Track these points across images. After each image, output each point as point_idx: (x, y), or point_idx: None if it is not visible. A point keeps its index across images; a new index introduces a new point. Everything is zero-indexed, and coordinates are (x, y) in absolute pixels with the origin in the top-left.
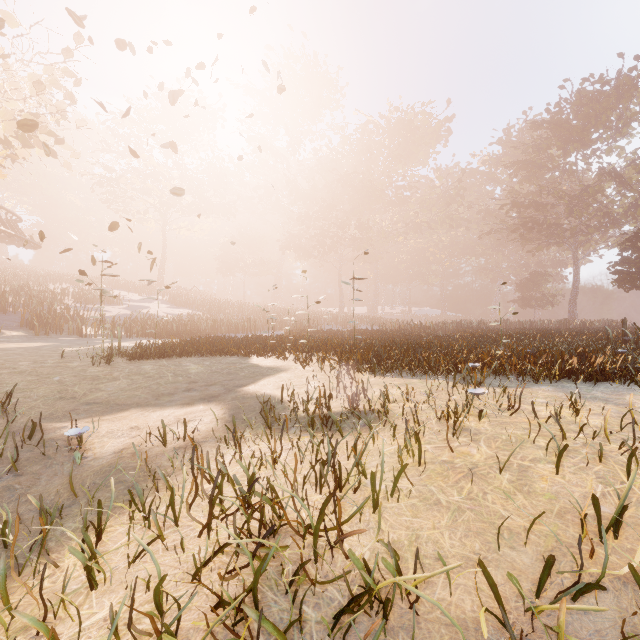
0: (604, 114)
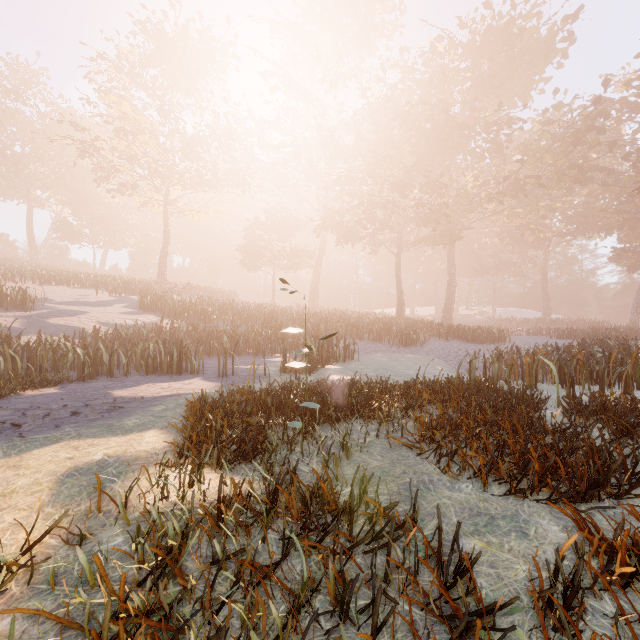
0: None
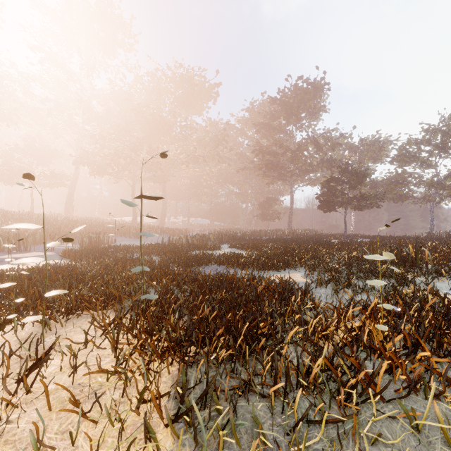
0: (308, 102)
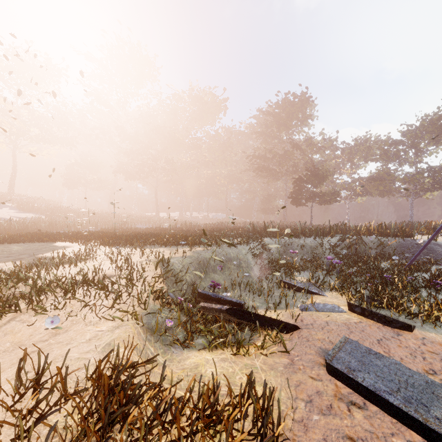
0: (295, 113)
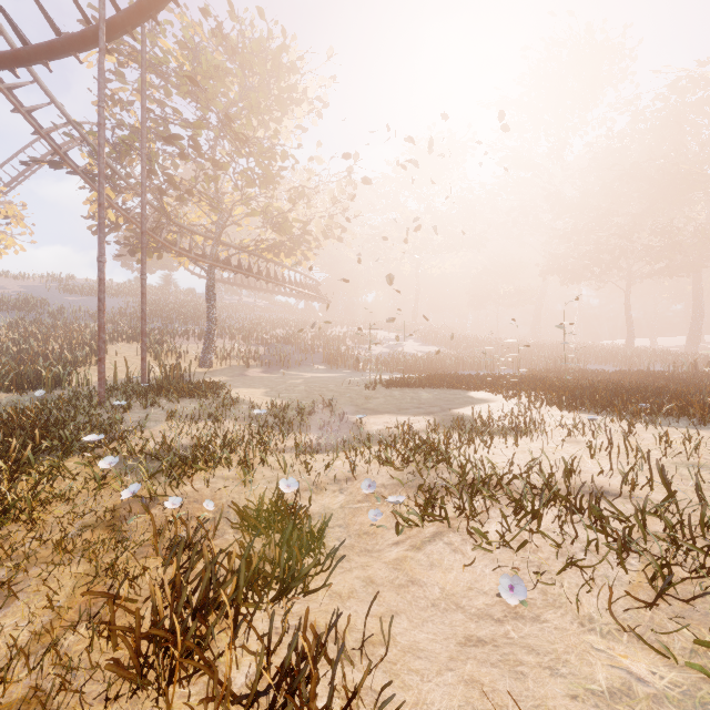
0: None
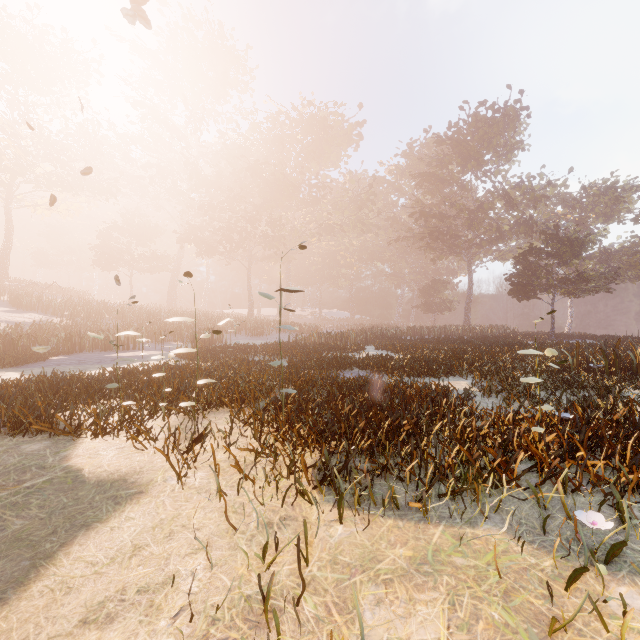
0: (495, 138)
